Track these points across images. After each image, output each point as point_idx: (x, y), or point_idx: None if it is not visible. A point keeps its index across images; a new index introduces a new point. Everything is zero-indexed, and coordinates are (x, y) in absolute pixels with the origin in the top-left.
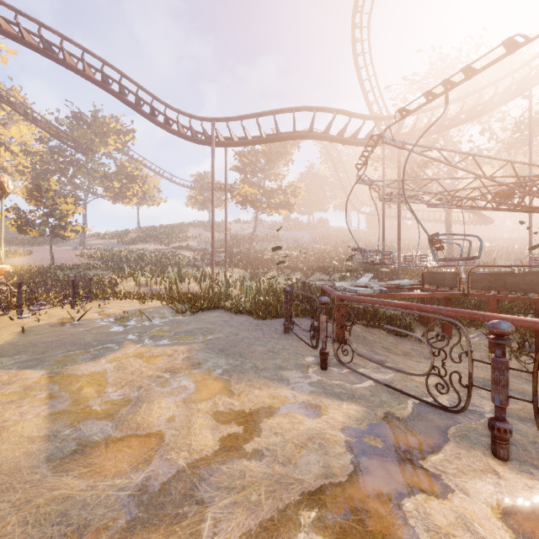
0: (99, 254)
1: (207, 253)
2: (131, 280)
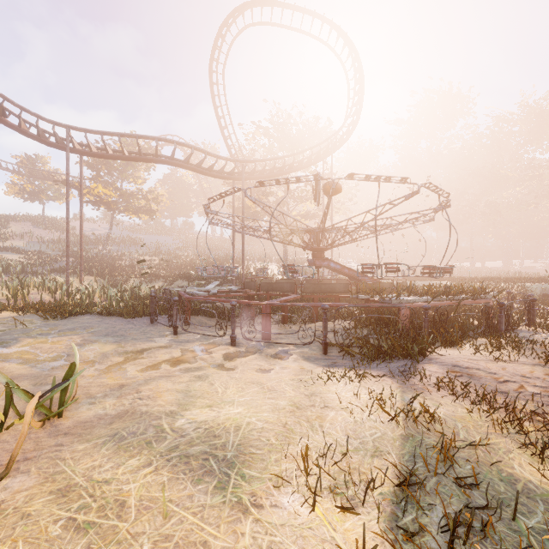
0: None
1: (45, 256)
2: None
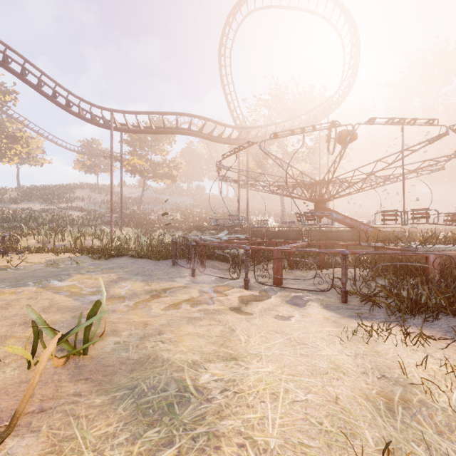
0: None
1: (98, 213)
2: (31, 238)
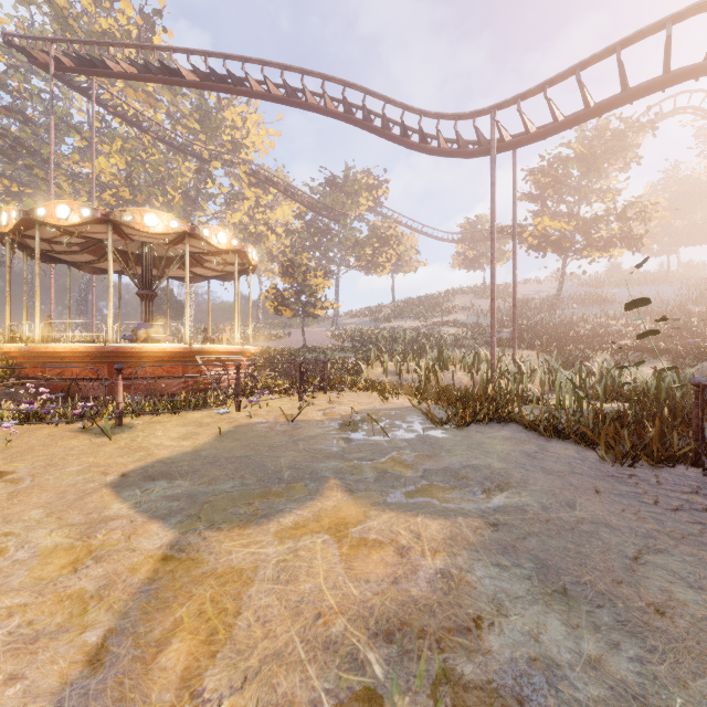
0: (349, 334)
1: (481, 328)
2: (378, 366)
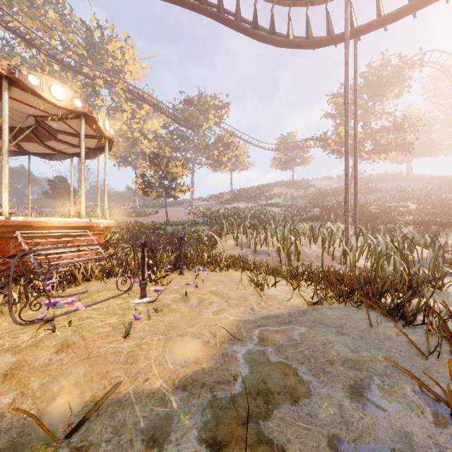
0: (202, 212)
1: (296, 208)
2: (230, 238)
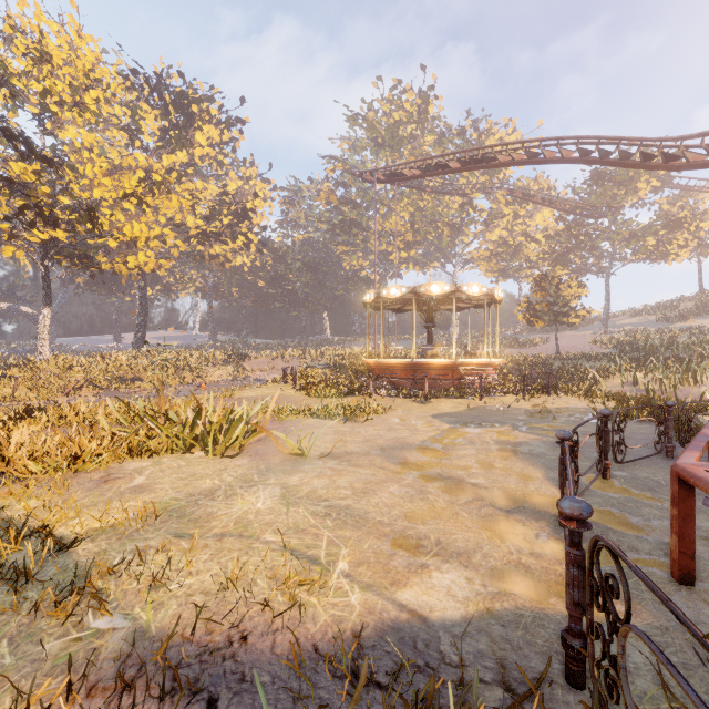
0: (614, 340)
1: None
2: (621, 376)
